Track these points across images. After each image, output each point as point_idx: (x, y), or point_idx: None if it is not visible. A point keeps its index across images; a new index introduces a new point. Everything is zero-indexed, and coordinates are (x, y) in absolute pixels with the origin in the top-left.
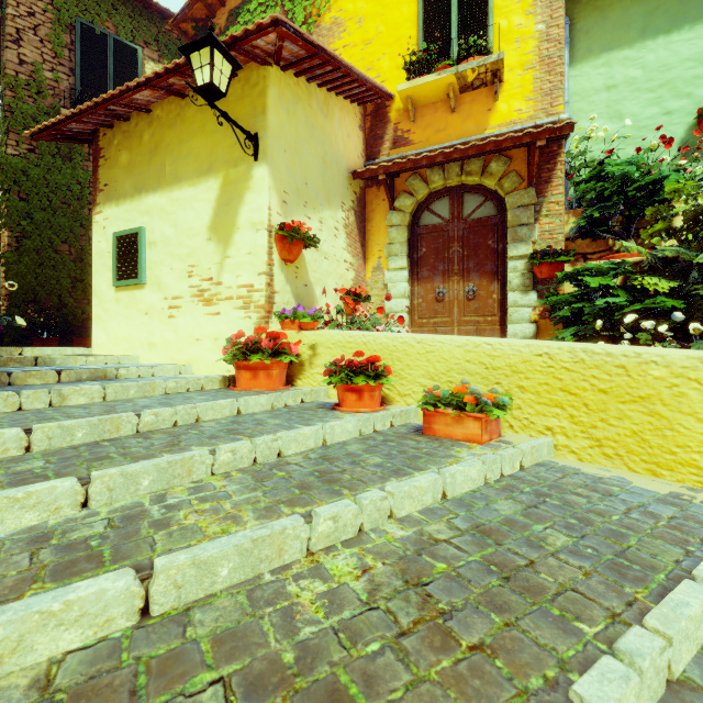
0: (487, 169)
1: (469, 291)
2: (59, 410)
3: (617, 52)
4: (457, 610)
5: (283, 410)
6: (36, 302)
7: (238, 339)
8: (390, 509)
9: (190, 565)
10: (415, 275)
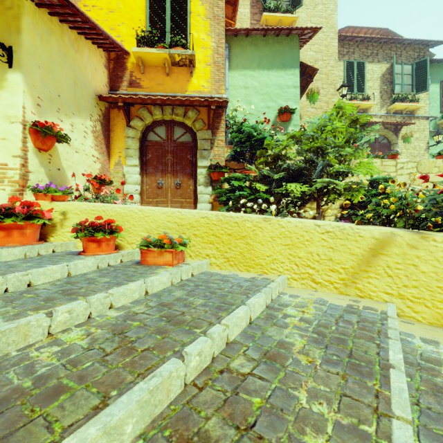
0: (187, 114)
1: (177, 183)
2: None
3: (249, 71)
4: (140, 338)
5: (36, 257)
6: None
7: None
8: (111, 303)
9: None
10: (144, 170)
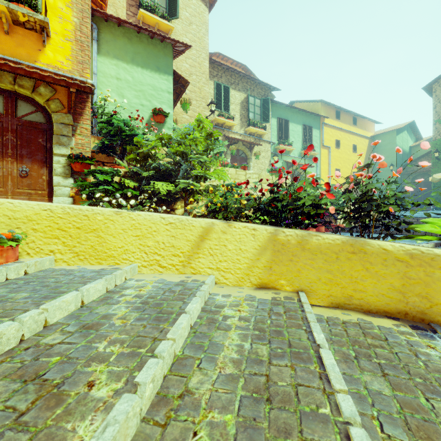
0: (37, 89)
1: (23, 171)
2: None
3: (122, 62)
4: None
5: None
6: None
7: None
8: None
9: None
10: None
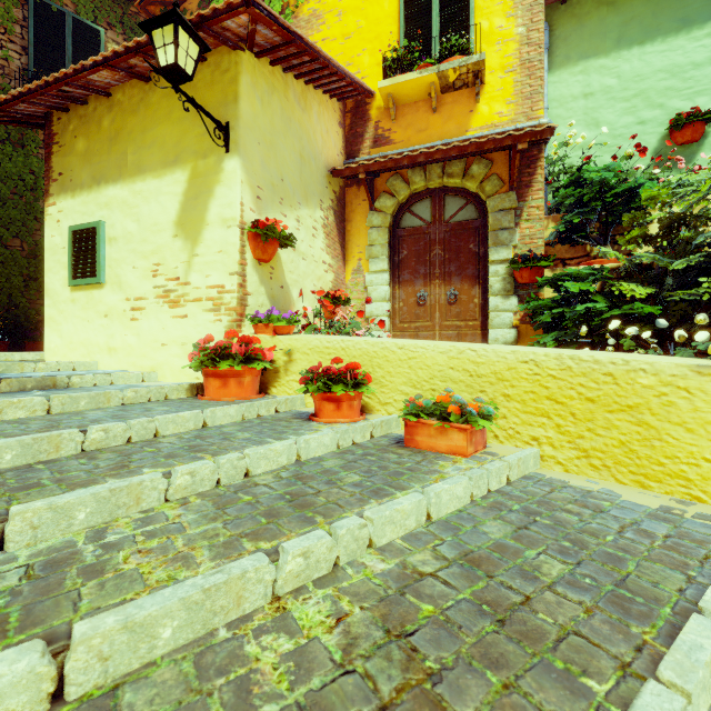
0: (468, 172)
1: (451, 295)
2: None
3: (594, 60)
4: (447, 668)
5: (255, 421)
6: None
7: (208, 344)
8: (369, 537)
9: (121, 629)
10: (396, 278)
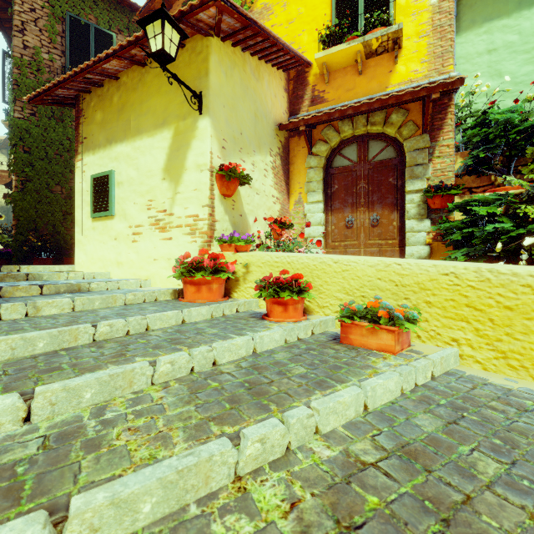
0: (388, 120)
1: (373, 219)
2: (32, 320)
3: (497, 21)
4: None
5: (221, 319)
6: (36, 230)
7: (186, 259)
8: (316, 425)
9: (108, 505)
10: (329, 207)
